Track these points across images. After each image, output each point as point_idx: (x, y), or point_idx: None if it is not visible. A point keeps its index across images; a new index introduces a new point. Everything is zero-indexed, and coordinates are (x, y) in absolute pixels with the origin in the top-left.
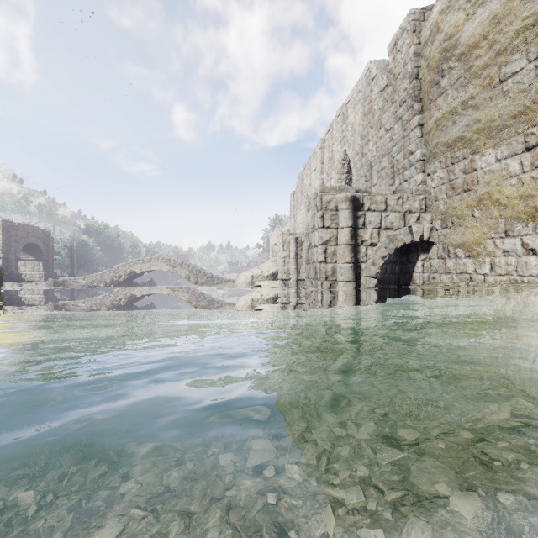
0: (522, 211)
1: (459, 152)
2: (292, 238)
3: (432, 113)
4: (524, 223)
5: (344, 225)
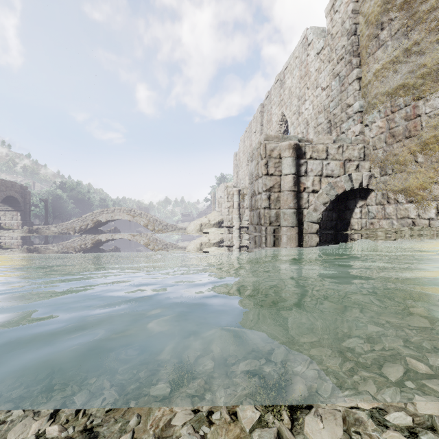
0: None
1: (401, 100)
2: (235, 190)
3: (371, 65)
4: None
5: (287, 172)
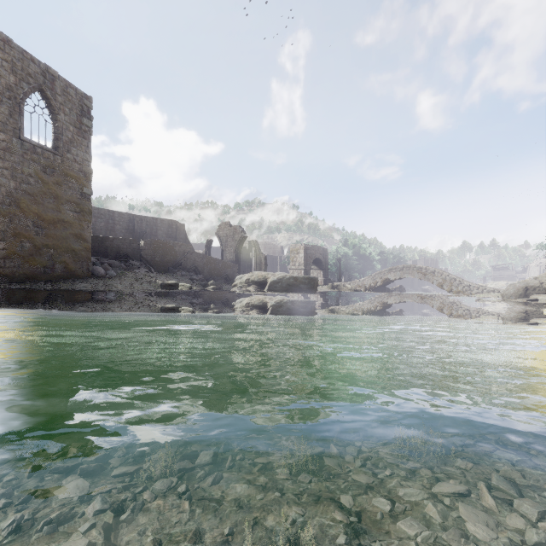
0: None
1: None
2: None
3: None
4: None
5: None
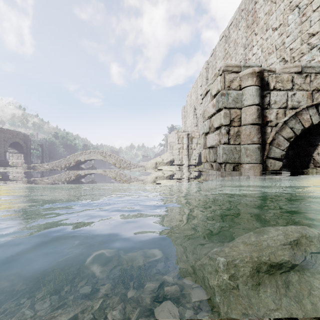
0: None
1: None
2: (184, 134)
3: None
4: None
5: (250, 103)
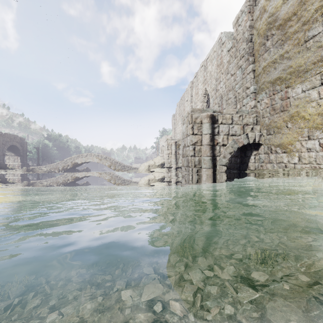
0: (319, 123)
1: (278, 87)
2: (173, 142)
3: (261, 63)
4: (321, 130)
5: (206, 133)
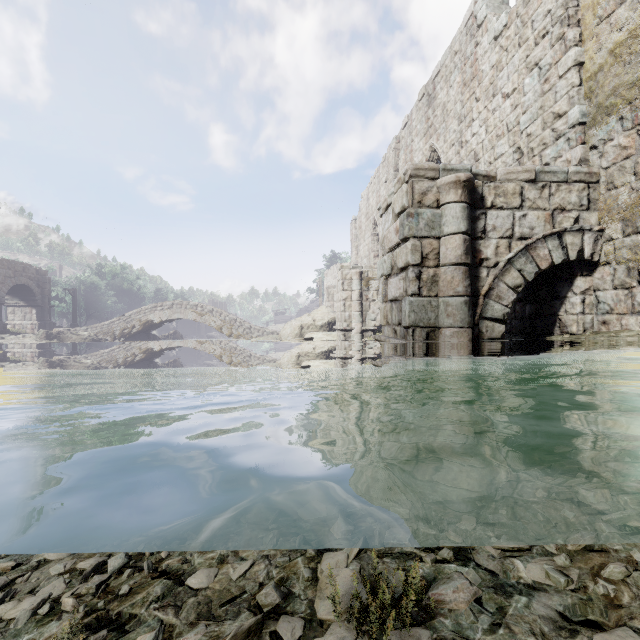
0: None
1: None
2: (355, 272)
3: (604, 37)
4: None
5: (452, 230)
